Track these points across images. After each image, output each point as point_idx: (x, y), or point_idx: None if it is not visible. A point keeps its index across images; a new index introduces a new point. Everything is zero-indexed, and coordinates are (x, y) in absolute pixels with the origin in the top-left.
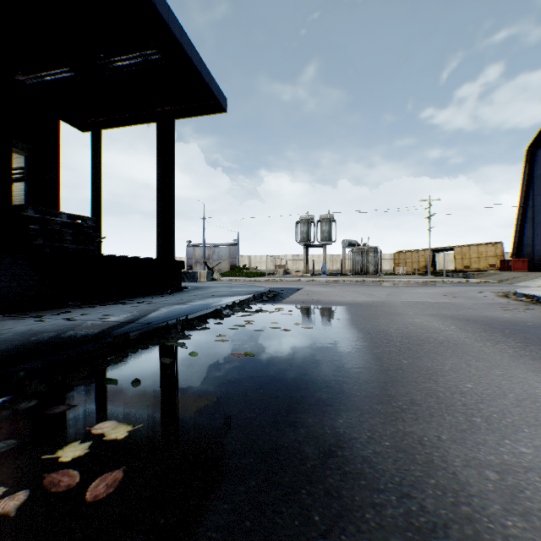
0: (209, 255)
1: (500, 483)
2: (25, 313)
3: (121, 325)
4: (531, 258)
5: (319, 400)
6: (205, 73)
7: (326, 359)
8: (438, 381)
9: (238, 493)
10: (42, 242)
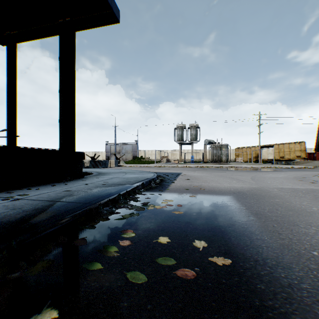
0: (119, 150)
1: None
2: None
3: None
4: None
5: None
6: None
7: None
8: None
9: None
10: None
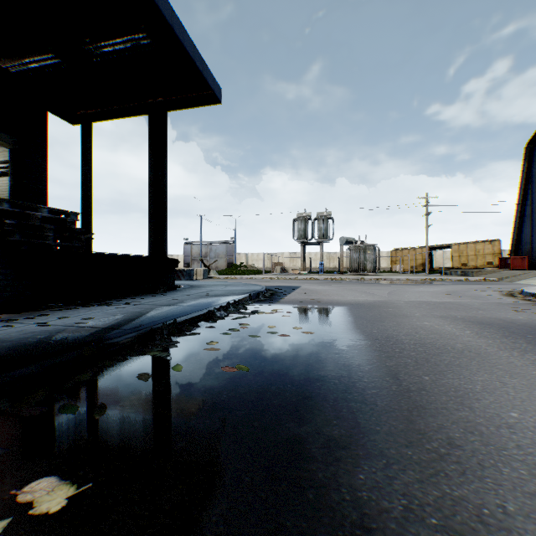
0: (206, 253)
1: None
2: None
3: (97, 331)
4: (530, 255)
5: (330, 438)
6: (199, 61)
7: (333, 375)
8: (473, 408)
9: None
10: (19, 238)
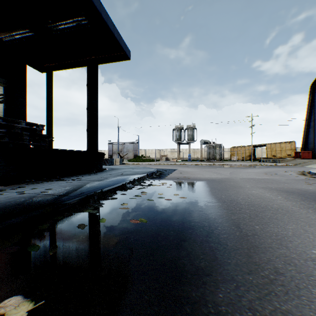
0: (121, 149)
1: None
2: None
3: (54, 197)
4: (313, 150)
5: (199, 268)
6: (116, 34)
7: (199, 225)
8: (288, 247)
9: None
10: (8, 140)
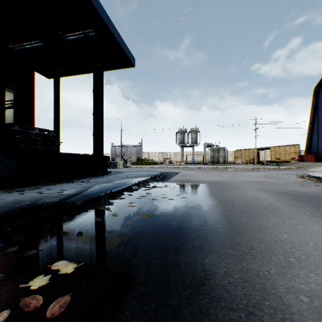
0: (124, 152)
1: (310, 304)
2: (13, 188)
3: (71, 196)
4: (316, 154)
5: (193, 246)
6: (122, 44)
7: (196, 218)
8: (265, 233)
9: (144, 311)
10: (23, 145)
